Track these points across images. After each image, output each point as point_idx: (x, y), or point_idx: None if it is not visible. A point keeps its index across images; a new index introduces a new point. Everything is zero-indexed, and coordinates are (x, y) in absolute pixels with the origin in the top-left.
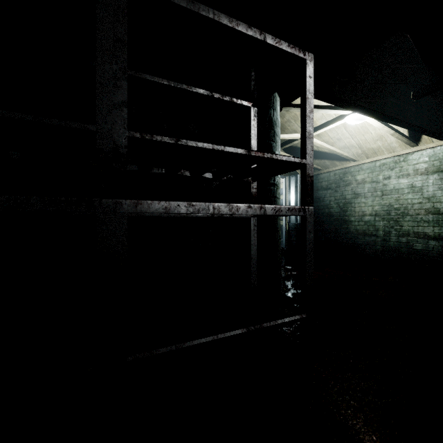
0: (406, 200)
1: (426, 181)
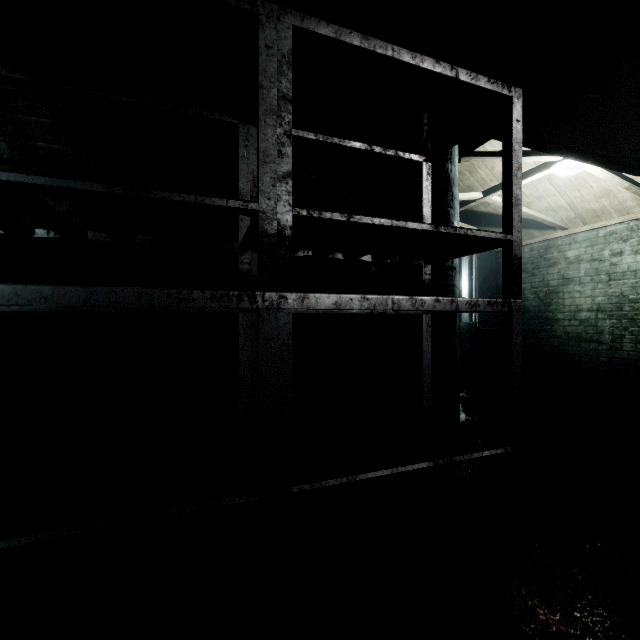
0: None
1: None
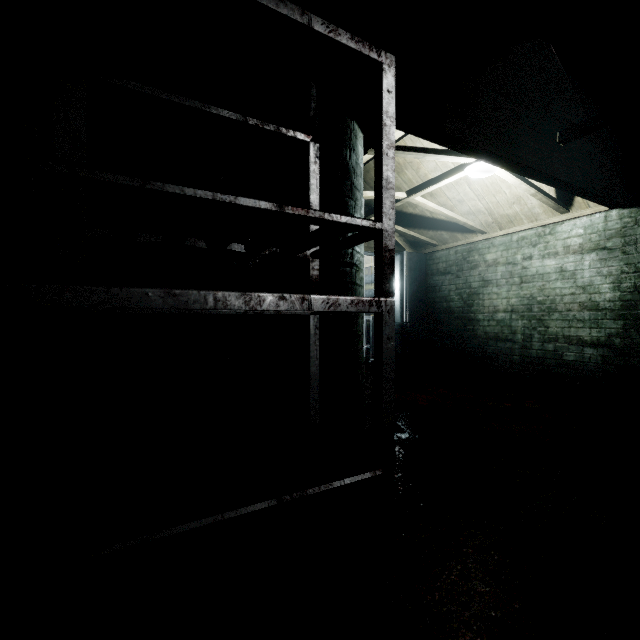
0: (554, 290)
1: (580, 262)
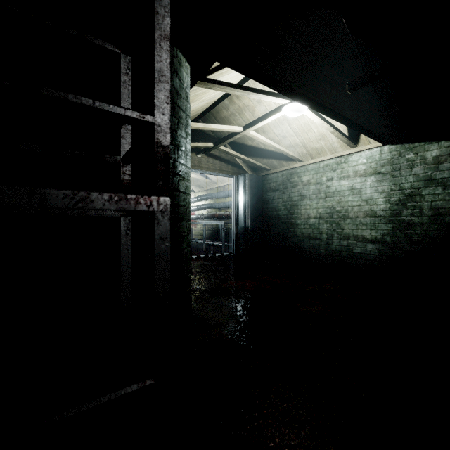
0: (347, 202)
1: (364, 183)
